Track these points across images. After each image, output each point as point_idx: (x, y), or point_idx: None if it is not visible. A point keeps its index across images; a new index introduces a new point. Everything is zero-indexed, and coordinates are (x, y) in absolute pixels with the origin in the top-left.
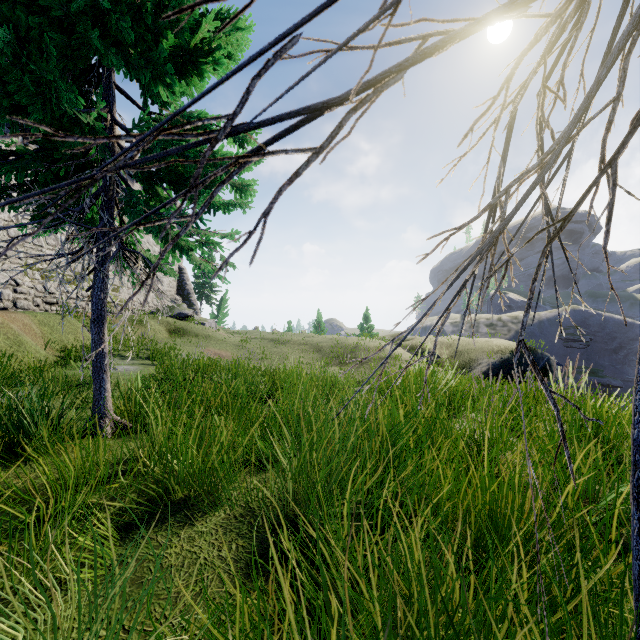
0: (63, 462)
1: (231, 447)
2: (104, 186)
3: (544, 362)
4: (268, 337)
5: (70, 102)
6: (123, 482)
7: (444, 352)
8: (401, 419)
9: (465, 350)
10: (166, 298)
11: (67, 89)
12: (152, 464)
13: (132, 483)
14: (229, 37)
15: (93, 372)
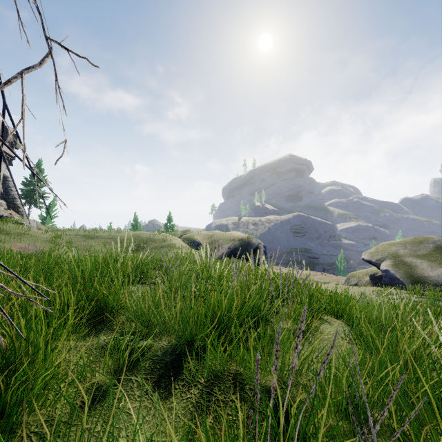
0: None
1: None
2: None
3: (256, 245)
4: (82, 233)
5: None
6: None
7: (206, 241)
8: None
9: (217, 239)
10: None
11: None
12: None
13: None
14: None
15: None
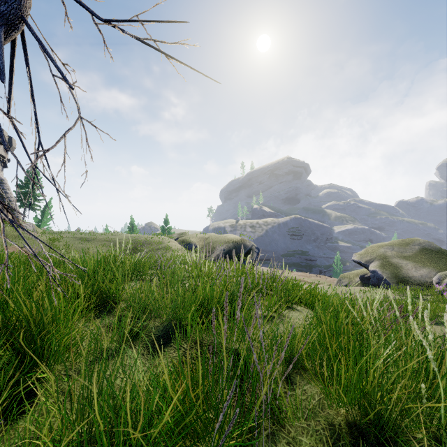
0: None
1: None
2: None
3: (249, 247)
4: (79, 236)
5: None
6: None
7: (202, 243)
8: (21, 279)
9: (212, 242)
10: None
11: None
12: None
13: None
14: None
15: None
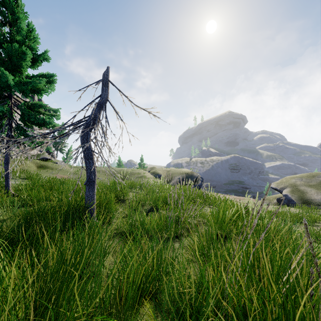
0: (0, 198)
1: (48, 195)
2: (9, 123)
3: (196, 177)
4: None
5: (1, 109)
6: (17, 200)
7: (165, 174)
8: None
9: (172, 173)
10: (36, 149)
11: (1, 108)
12: (25, 197)
13: (19, 200)
14: (49, 87)
15: (5, 179)
